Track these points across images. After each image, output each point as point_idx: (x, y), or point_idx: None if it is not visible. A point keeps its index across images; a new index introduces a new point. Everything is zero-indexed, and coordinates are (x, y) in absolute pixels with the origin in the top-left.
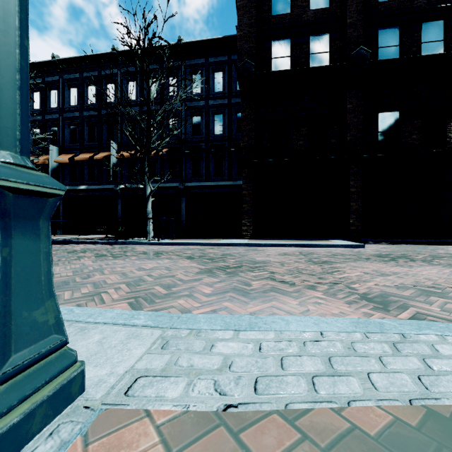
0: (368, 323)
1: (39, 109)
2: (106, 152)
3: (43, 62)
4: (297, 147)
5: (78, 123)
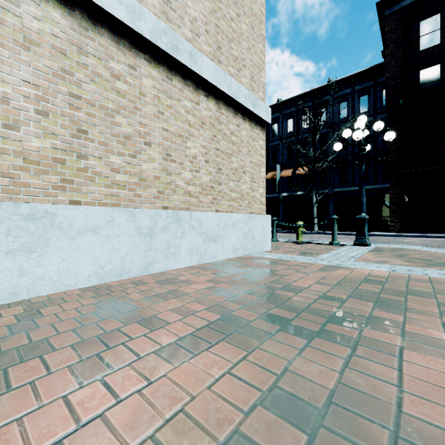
0: (442, 249)
1: None
2: (273, 172)
3: None
4: None
5: None
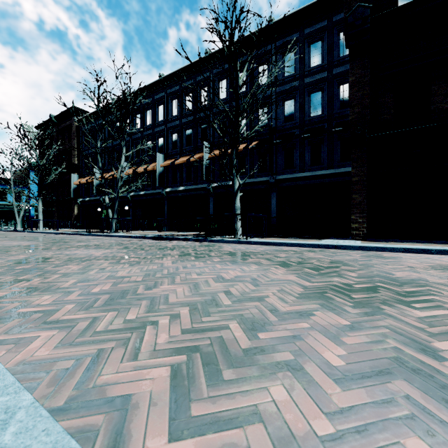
0: None
1: (150, 124)
2: (200, 154)
3: (153, 83)
4: (444, 107)
5: (178, 130)
